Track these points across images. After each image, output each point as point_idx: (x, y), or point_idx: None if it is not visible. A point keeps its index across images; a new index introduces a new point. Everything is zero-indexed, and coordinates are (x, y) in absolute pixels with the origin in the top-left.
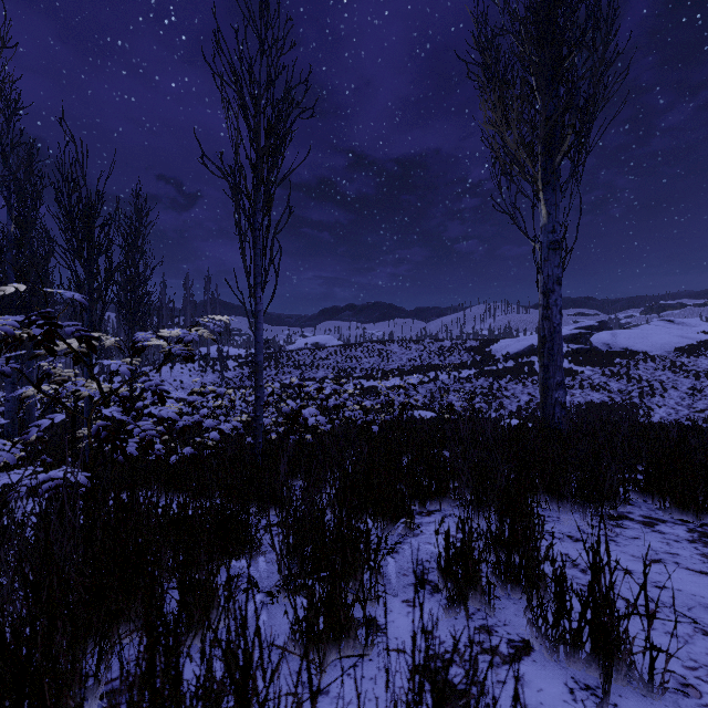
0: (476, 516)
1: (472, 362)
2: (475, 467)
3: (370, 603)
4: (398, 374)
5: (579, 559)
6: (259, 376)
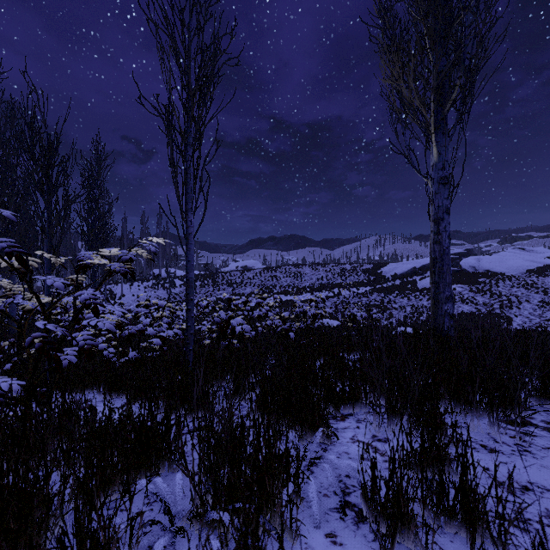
0: (389, 423)
1: (367, 281)
2: (388, 376)
3: (290, 539)
4: (309, 290)
5: (501, 475)
6: (190, 291)
